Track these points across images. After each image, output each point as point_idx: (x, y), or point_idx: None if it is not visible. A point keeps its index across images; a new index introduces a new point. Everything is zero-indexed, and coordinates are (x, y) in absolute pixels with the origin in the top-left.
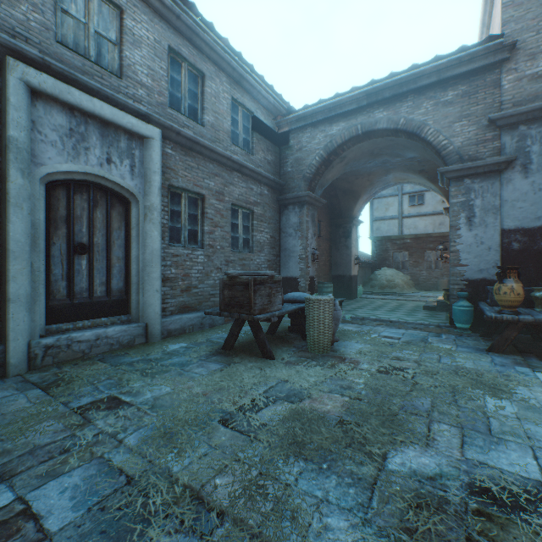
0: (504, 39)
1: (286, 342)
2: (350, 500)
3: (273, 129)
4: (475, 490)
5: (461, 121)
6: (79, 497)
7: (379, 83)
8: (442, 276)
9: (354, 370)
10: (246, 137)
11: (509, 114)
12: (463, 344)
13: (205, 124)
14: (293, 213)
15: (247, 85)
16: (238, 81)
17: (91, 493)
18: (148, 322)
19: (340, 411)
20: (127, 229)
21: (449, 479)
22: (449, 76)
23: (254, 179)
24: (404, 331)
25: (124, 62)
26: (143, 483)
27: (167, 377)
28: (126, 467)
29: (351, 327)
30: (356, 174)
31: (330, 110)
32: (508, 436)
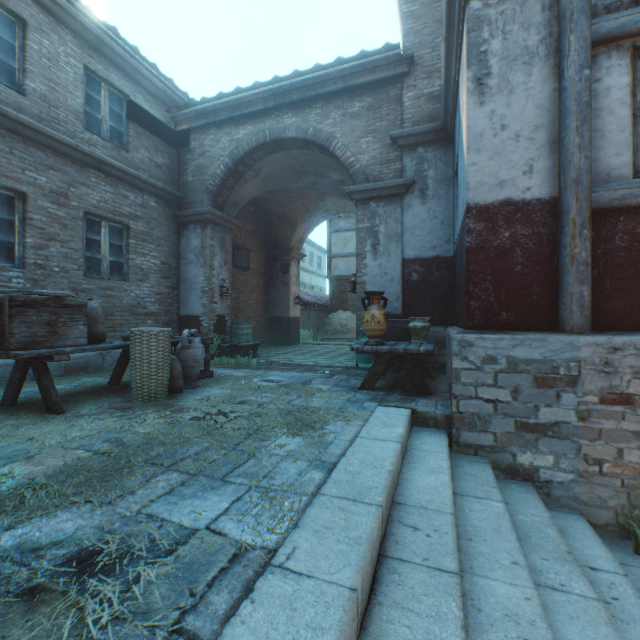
0: (405, 52)
1: (121, 392)
2: None
3: (166, 124)
4: (79, 557)
5: (367, 137)
6: None
7: (285, 82)
8: None
9: (160, 419)
10: (116, 126)
11: (407, 134)
12: (345, 383)
13: (28, 93)
14: (195, 235)
15: (115, 56)
16: (97, 47)
17: None
18: None
19: (46, 471)
20: None
21: (62, 547)
22: (355, 85)
23: (130, 183)
24: (298, 374)
25: None
26: None
27: None
28: None
29: (241, 372)
30: (288, 195)
31: (235, 108)
32: (241, 478)
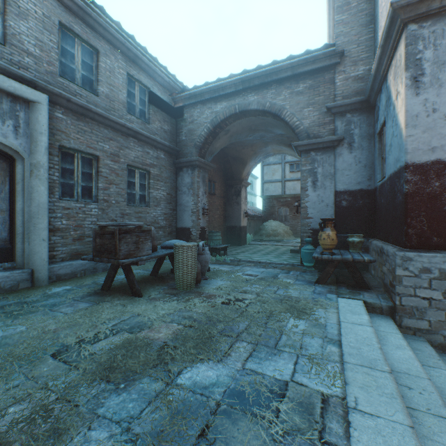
0: (337, 48)
1: (163, 282)
2: (124, 413)
3: (169, 103)
4: (233, 394)
5: (308, 107)
6: None
7: (251, 73)
8: None
9: (203, 303)
10: (142, 108)
11: (339, 105)
12: (302, 278)
13: (99, 94)
14: (187, 175)
15: (143, 65)
16: (134, 60)
17: None
18: (34, 268)
19: (168, 337)
20: (12, 184)
21: (219, 387)
22: (300, 72)
23: (150, 144)
24: (264, 270)
25: (8, 30)
26: None
27: (30, 317)
28: None
29: (225, 267)
30: (242, 144)
31: (215, 91)
32: (287, 348)
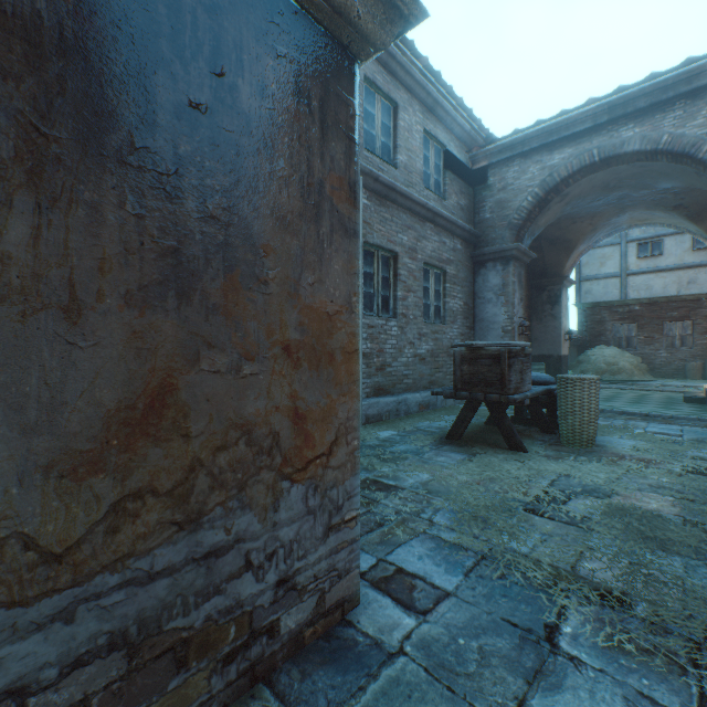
0: None
1: (522, 434)
2: None
3: (466, 165)
4: None
5: None
6: (443, 565)
7: (630, 89)
8: (693, 358)
9: (650, 468)
10: (437, 178)
11: None
12: None
13: (398, 166)
14: (493, 273)
15: (441, 113)
16: (431, 109)
17: (452, 562)
18: None
19: (676, 510)
20: None
21: None
22: None
23: (447, 230)
24: (679, 427)
25: None
26: (501, 558)
27: (412, 464)
28: (465, 543)
29: None
30: (574, 216)
31: (551, 133)
32: None
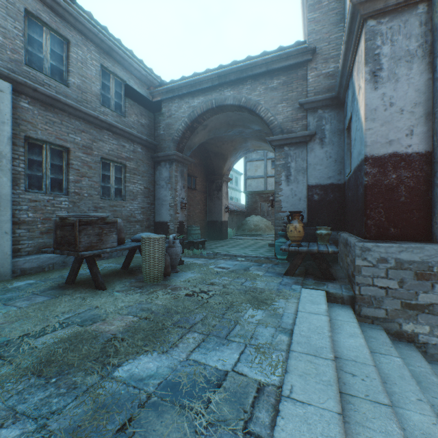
0: (309, 45)
1: (132, 275)
2: (45, 409)
3: (147, 97)
4: (168, 385)
5: (282, 103)
6: None
7: (226, 68)
8: None
9: (166, 295)
10: (118, 101)
11: (311, 101)
12: (272, 270)
13: (70, 85)
14: (165, 169)
15: (118, 57)
16: (108, 52)
17: None
18: None
19: (119, 329)
20: None
21: (155, 379)
22: (274, 68)
23: (126, 137)
24: (238, 262)
25: None
26: None
27: None
28: None
29: (200, 261)
30: (222, 140)
31: (192, 86)
32: (237, 338)
